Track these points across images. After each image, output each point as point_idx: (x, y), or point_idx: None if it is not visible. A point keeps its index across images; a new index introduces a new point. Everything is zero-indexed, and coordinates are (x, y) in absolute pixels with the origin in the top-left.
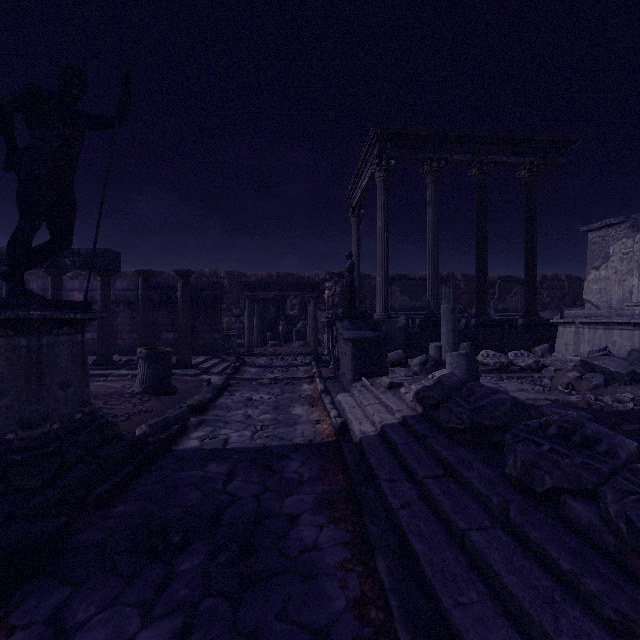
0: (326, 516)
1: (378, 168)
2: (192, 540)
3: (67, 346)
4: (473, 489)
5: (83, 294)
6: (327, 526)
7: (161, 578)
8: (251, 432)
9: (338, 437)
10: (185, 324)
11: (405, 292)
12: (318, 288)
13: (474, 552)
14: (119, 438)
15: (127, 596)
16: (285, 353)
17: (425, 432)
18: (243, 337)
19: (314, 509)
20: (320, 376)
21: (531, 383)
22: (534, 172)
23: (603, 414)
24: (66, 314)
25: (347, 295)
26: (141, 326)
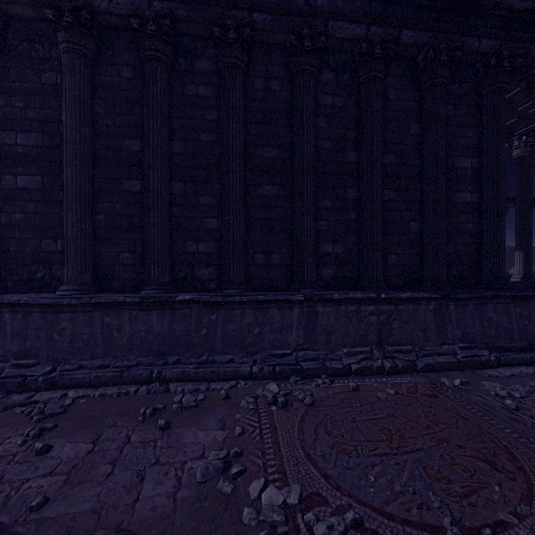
0: None
1: None
2: None
3: None
4: None
5: None
6: None
7: None
8: None
9: None
10: None
11: None
12: None
13: None
14: None
15: None
16: None
17: None
18: None
19: None
20: None
21: None
22: None
23: None
24: None
25: None
26: None
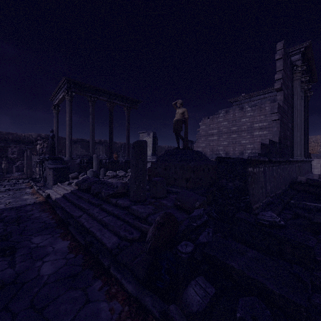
0: (43, 212)
1: (67, 95)
2: None
3: None
4: (84, 198)
5: None
6: (43, 213)
7: None
8: (4, 205)
9: (46, 199)
10: None
11: (83, 147)
12: (33, 143)
13: (80, 206)
14: None
15: None
16: (10, 178)
17: (76, 192)
18: None
19: (39, 212)
20: (36, 185)
21: (116, 179)
22: (128, 109)
23: (125, 183)
24: None
25: (51, 149)
26: None
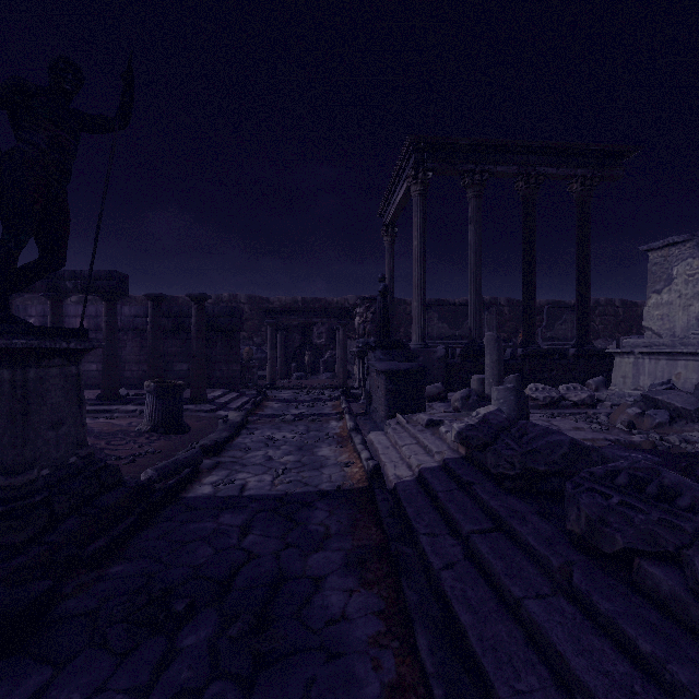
0: (356, 578)
1: (414, 181)
2: (199, 608)
3: (59, 380)
4: (528, 547)
5: (87, 321)
6: (357, 591)
7: (160, 656)
8: (272, 476)
9: (370, 483)
10: (199, 354)
11: (443, 319)
12: (348, 314)
13: (532, 626)
14: (120, 484)
15: (119, 679)
16: (311, 386)
17: (469, 478)
18: (265, 368)
19: (342, 569)
20: (350, 412)
21: (587, 421)
22: (587, 185)
23: (672, 457)
24: (57, 343)
25: (380, 322)
26: (151, 356)
